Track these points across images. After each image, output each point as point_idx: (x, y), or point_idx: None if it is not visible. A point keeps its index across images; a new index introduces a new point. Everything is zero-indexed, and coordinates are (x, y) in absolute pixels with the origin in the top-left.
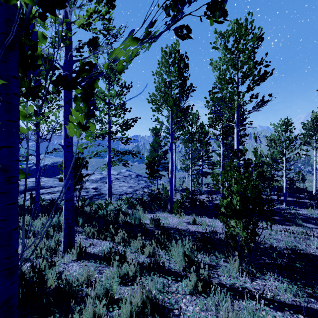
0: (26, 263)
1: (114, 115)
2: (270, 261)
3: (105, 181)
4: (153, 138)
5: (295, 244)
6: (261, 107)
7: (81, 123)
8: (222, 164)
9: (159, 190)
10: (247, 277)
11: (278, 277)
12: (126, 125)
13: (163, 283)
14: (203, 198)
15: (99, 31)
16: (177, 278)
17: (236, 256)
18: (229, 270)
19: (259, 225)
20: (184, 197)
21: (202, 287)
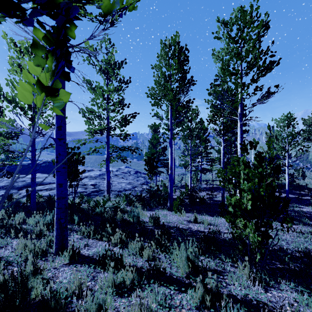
0: (12, 267)
1: (112, 110)
2: (282, 266)
3: (104, 178)
4: (152, 135)
5: (307, 246)
6: (266, 98)
7: (42, 83)
8: (222, 160)
9: (158, 187)
10: (260, 287)
11: (295, 285)
12: (125, 121)
13: (165, 294)
14: (203, 194)
15: (94, 16)
16: (180, 287)
17: (244, 260)
18: (238, 276)
19: (272, 227)
20: (183, 194)
21: (210, 300)
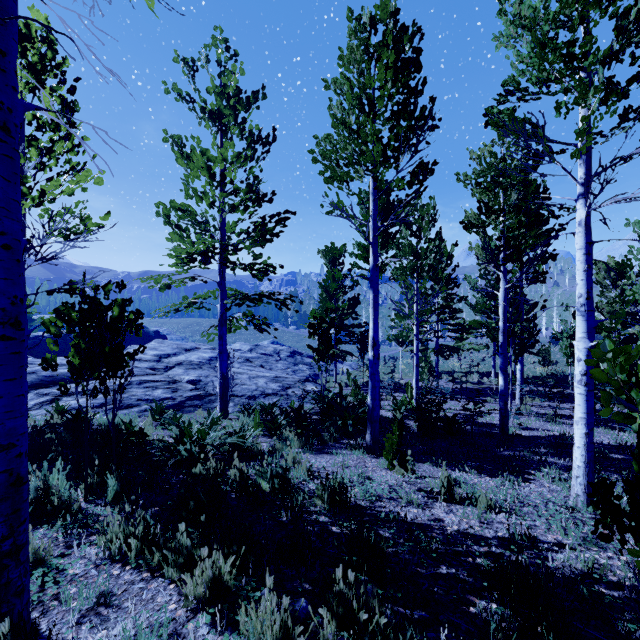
0: None
1: (231, 206)
2: None
3: None
4: (327, 271)
5: None
6: None
7: None
8: (503, 326)
9: (340, 389)
10: None
11: None
12: (263, 233)
13: None
14: (447, 407)
15: None
16: None
17: None
18: None
19: None
20: (401, 406)
21: None
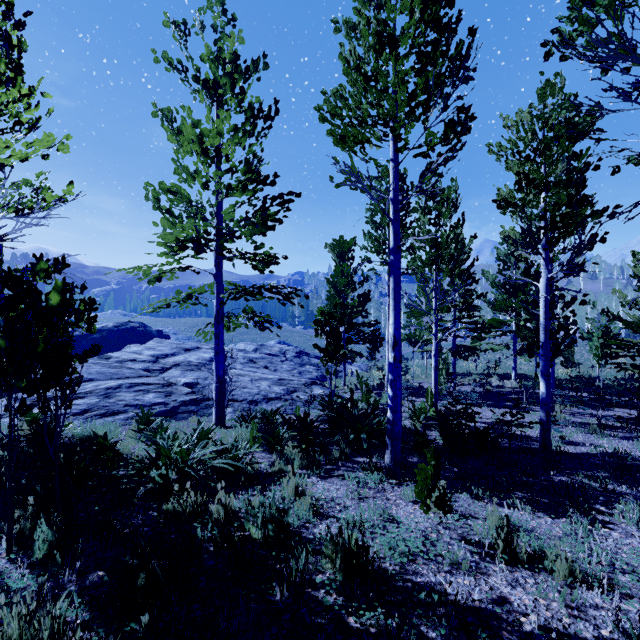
0: None
1: (227, 187)
2: None
3: None
4: (336, 265)
5: None
6: None
7: None
8: (545, 322)
9: (351, 394)
10: None
11: None
12: (264, 218)
13: None
14: None
15: None
16: None
17: None
18: None
19: None
20: (420, 415)
21: None
